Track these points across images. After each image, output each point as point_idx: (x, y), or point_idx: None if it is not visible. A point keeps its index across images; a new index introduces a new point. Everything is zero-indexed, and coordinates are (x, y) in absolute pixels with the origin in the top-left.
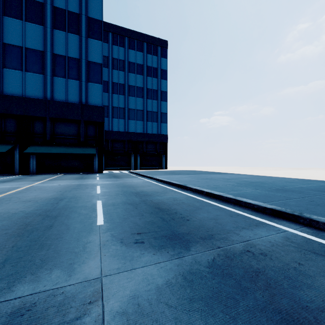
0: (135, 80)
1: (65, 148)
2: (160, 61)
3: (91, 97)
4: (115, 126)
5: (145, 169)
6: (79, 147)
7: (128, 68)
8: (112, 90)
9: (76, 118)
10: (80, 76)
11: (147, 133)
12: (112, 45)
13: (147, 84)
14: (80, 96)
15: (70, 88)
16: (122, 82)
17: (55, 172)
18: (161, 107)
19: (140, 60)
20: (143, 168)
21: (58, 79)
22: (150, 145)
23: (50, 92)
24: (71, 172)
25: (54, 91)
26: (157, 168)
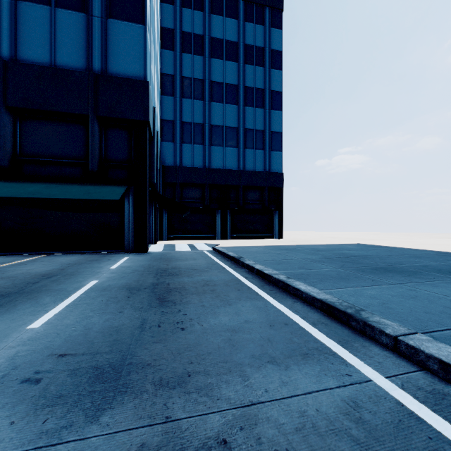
0: (224, 72)
1: (43, 185)
2: (269, 34)
3: (117, 56)
4: (186, 157)
5: (242, 238)
6: (85, 184)
7: (210, 50)
8: (181, 92)
9: (76, 110)
10: (88, 1)
11: (244, 171)
12: (181, 9)
13: (244, 79)
14: (89, 53)
15: (61, 31)
16: (198, 75)
17: (27, 250)
18: (271, 122)
19: (232, 33)
20: (237, 237)
21: (29, 7)
22: (250, 193)
23: (8, 40)
24: (68, 250)
25: (19, 39)
26: (264, 236)
